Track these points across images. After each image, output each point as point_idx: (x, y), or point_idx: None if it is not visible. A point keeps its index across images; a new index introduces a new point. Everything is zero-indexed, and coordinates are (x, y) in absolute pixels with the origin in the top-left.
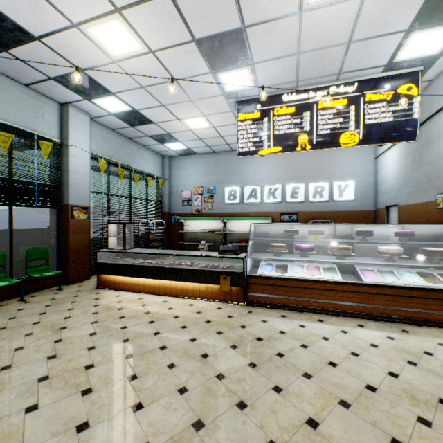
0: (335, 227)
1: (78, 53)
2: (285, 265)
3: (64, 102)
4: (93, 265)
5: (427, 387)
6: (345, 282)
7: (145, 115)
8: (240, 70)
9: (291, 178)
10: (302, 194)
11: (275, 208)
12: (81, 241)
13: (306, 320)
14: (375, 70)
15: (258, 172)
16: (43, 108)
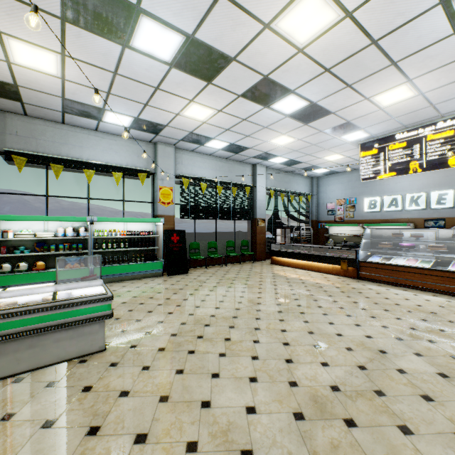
0: (438, 231)
1: (265, 148)
2: (392, 257)
3: (254, 164)
4: (267, 253)
5: (432, 310)
6: (429, 268)
7: (297, 160)
8: (354, 132)
9: (437, 185)
10: (451, 200)
11: (418, 215)
12: (261, 238)
13: (394, 289)
14: None
15: (399, 182)
16: (246, 170)
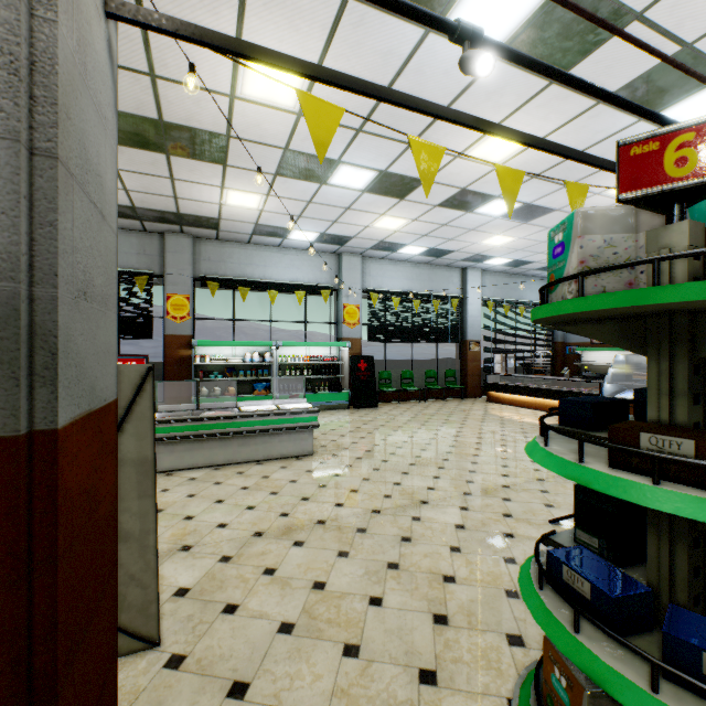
0: None
1: (475, 250)
2: None
3: (464, 267)
4: (483, 388)
5: None
6: None
7: (525, 260)
8: None
9: None
10: None
11: None
12: (475, 367)
13: None
14: None
15: None
16: (452, 276)
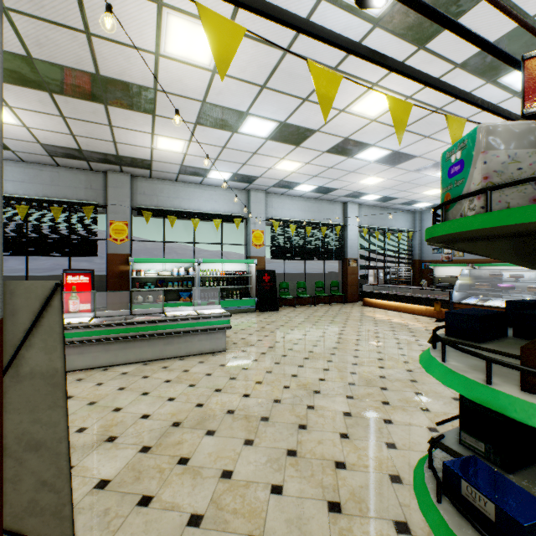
0: None
1: (354, 188)
2: (490, 299)
3: (345, 202)
4: (359, 295)
5: None
6: None
7: (391, 197)
8: None
9: None
10: None
11: None
12: (353, 279)
13: None
14: None
15: None
16: (336, 208)
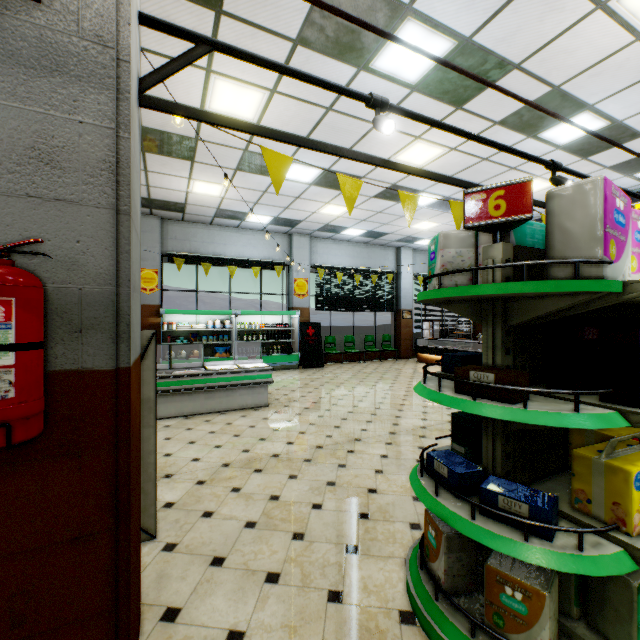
0: None
1: (407, 232)
2: None
3: (398, 247)
4: (414, 350)
5: None
6: None
7: None
8: None
9: None
10: None
11: None
12: (407, 332)
13: None
14: (638, 186)
15: None
16: (388, 254)
